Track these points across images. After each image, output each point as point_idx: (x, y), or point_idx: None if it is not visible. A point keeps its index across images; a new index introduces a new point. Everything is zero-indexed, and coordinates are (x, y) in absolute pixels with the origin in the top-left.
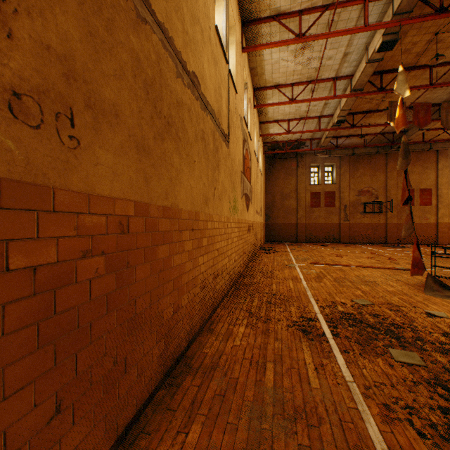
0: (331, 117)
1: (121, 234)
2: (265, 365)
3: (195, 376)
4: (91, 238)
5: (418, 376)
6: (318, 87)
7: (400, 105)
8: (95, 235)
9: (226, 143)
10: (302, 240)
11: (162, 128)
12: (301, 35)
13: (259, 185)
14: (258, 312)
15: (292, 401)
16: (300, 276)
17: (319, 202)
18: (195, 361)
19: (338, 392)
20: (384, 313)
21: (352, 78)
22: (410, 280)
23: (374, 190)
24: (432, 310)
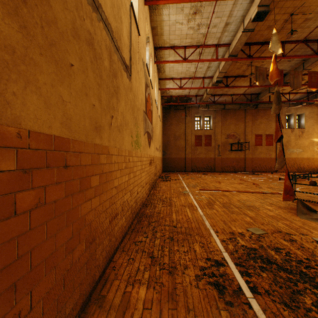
0: (211, 78)
1: None
2: None
3: None
4: None
5: None
6: (204, 52)
7: (274, 61)
8: None
9: (128, 74)
10: (189, 170)
11: None
12: None
13: (158, 128)
14: (161, 256)
15: None
16: (195, 203)
17: (201, 143)
18: None
19: None
20: (283, 245)
21: (230, 46)
22: (279, 203)
23: (237, 134)
24: None
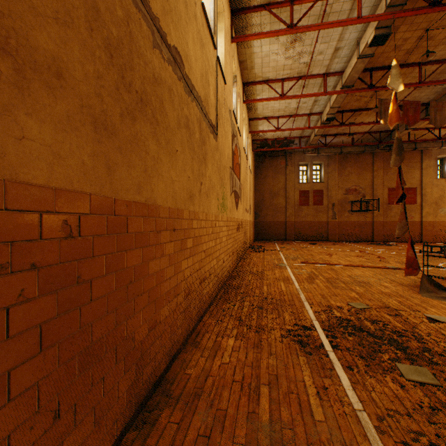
0: (320, 114)
1: (67, 238)
2: (258, 389)
3: (174, 408)
4: (10, 246)
5: (435, 400)
6: (308, 83)
7: (394, 100)
8: (18, 241)
9: (214, 135)
10: (291, 238)
11: (133, 105)
12: (292, 26)
13: (249, 183)
14: (249, 320)
15: (294, 443)
16: (292, 277)
17: (308, 201)
18: (175, 386)
19: (347, 426)
20: (384, 318)
21: (342, 74)
22: (403, 280)
23: (361, 188)
24: (432, 314)
